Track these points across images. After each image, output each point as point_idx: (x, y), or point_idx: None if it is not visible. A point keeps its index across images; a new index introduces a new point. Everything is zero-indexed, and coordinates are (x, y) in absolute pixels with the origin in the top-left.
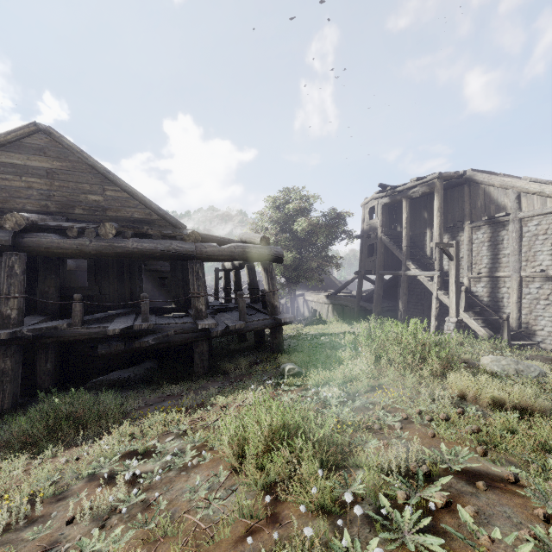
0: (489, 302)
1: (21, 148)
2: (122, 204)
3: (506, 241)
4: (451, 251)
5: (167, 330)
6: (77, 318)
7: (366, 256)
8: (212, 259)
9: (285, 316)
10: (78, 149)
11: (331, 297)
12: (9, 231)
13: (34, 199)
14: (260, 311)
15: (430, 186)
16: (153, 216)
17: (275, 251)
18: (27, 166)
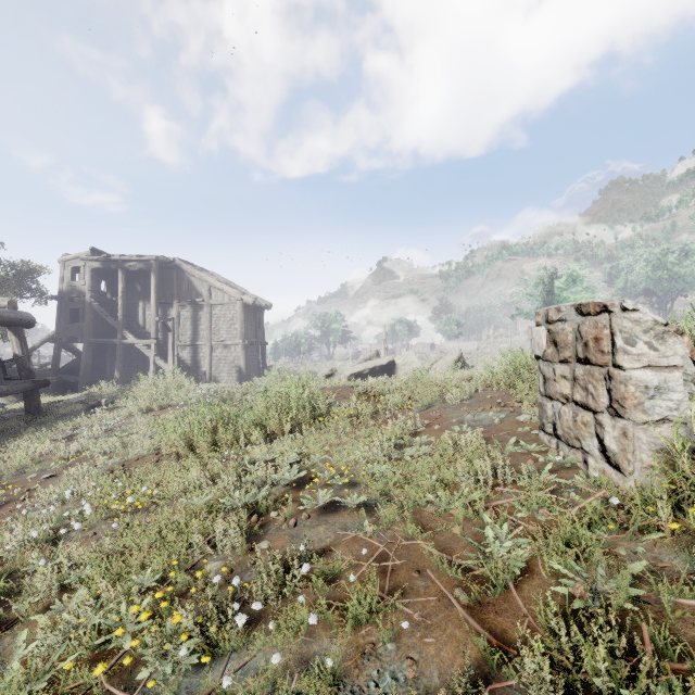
0: (192, 364)
1: None
2: None
3: (203, 319)
4: (170, 324)
5: None
6: None
7: (69, 322)
8: None
9: (51, 378)
10: None
11: None
12: None
13: None
14: None
15: (148, 265)
16: None
17: (27, 316)
18: None
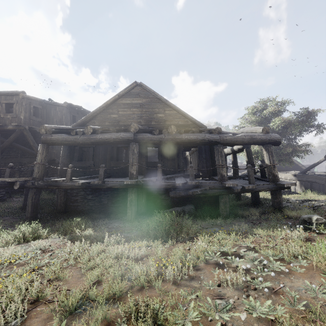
0: None
1: (130, 95)
2: (173, 117)
3: None
4: None
5: (205, 186)
6: (159, 176)
7: None
8: (230, 143)
9: (286, 183)
10: (153, 91)
11: (299, 176)
12: (132, 133)
13: (135, 119)
14: (259, 179)
15: None
16: (189, 122)
17: (274, 137)
18: (132, 103)
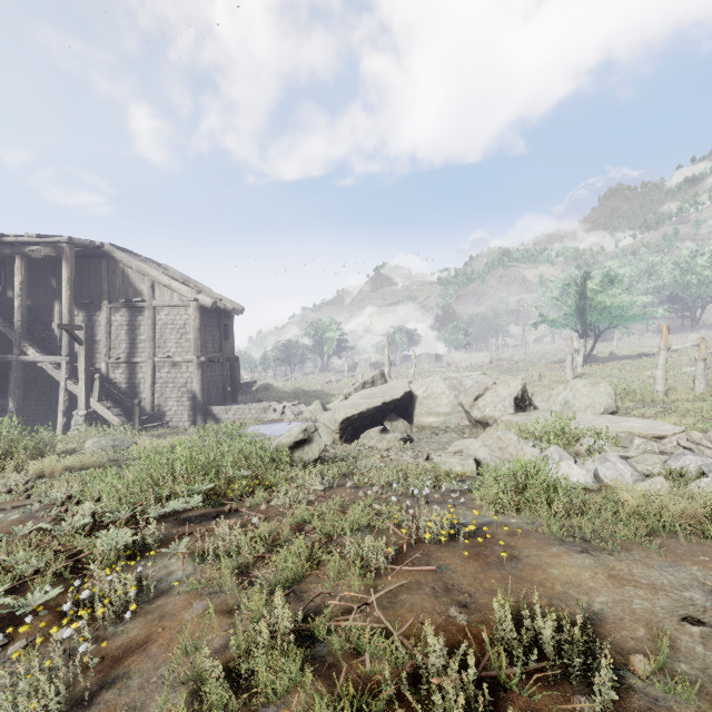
0: (128, 388)
1: None
2: None
3: (143, 327)
4: (81, 334)
5: None
6: None
7: None
8: None
9: None
10: None
11: None
12: None
13: None
14: None
15: (58, 250)
16: None
17: None
18: None
